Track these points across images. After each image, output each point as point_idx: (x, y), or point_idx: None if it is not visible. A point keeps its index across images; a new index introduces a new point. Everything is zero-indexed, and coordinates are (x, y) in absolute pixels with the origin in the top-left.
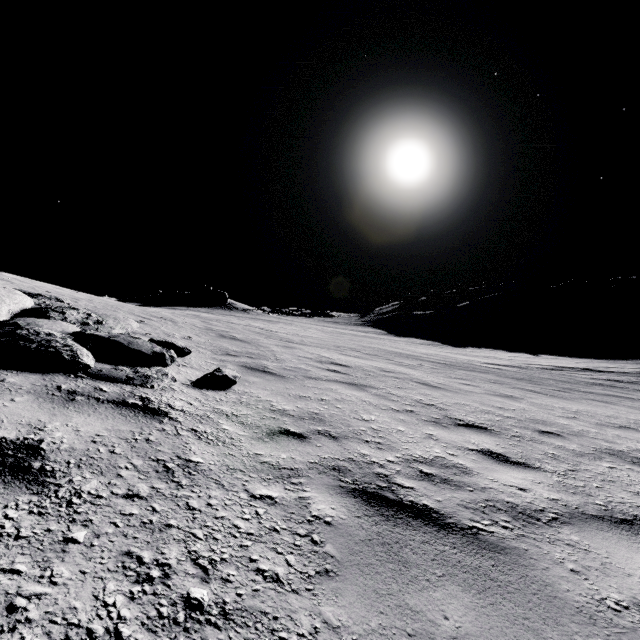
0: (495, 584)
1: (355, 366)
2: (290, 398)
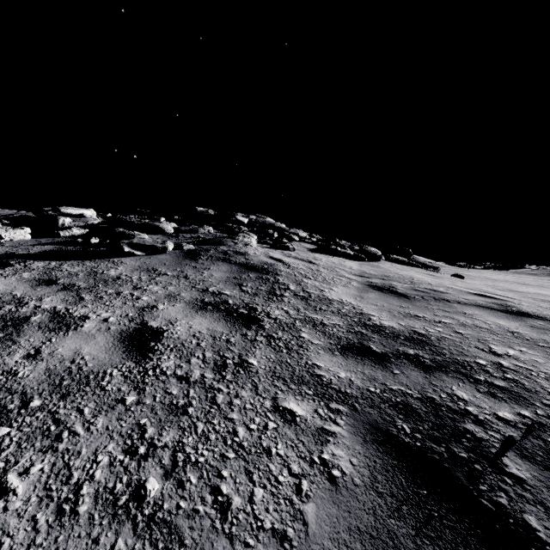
0: (545, 295)
1: (533, 284)
2: (489, 283)
